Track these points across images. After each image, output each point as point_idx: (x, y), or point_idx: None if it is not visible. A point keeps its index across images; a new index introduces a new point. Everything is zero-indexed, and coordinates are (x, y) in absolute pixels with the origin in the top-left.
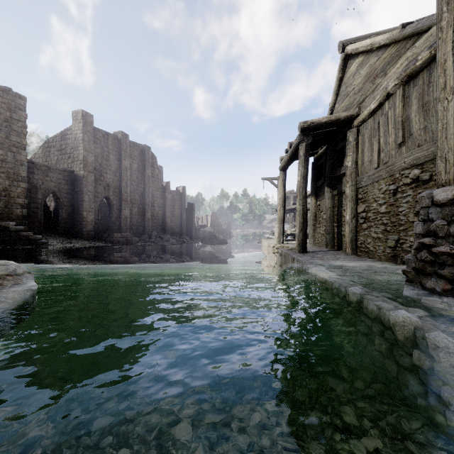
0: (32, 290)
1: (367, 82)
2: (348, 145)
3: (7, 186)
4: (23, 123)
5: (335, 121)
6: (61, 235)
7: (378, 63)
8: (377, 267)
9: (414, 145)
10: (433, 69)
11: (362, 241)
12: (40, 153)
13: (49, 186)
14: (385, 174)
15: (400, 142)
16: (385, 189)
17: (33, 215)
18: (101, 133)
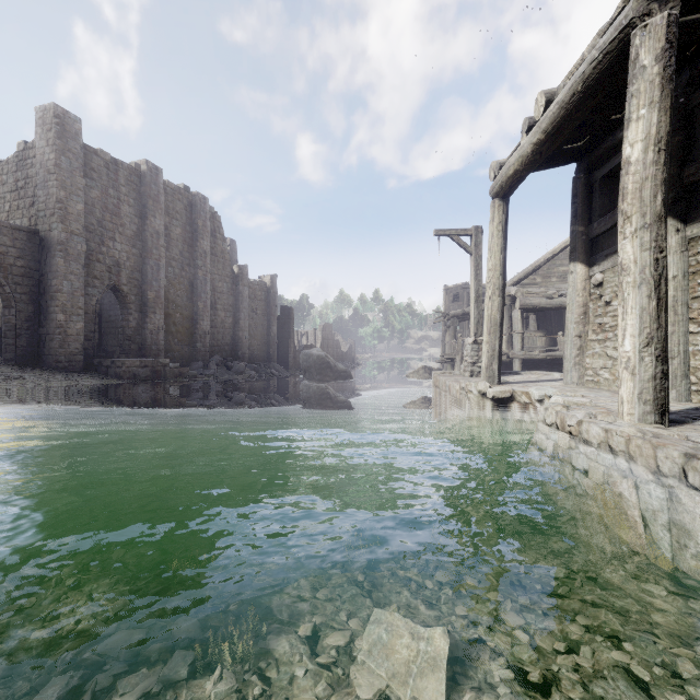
0: None
1: None
2: None
3: None
4: None
5: None
6: (7, 363)
7: None
8: None
9: None
10: None
11: None
12: None
13: None
14: None
15: None
16: None
17: None
18: (102, 158)
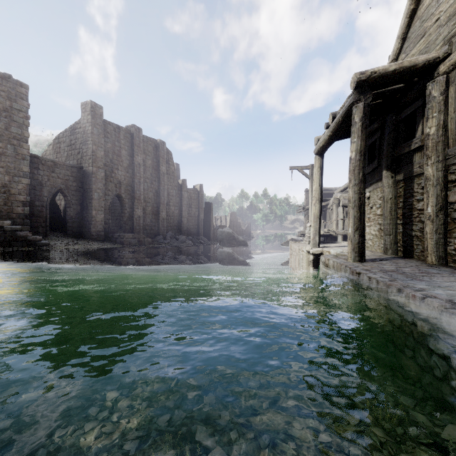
0: None
1: None
2: (430, 102)
3: (7, 182)
4: (24, 114)
5: (408, 69)
6: (69, 236)
7: None
8: None
9: None
10: None
11: None
12: (50, 150)
13: (55, 183)
14: None
15: None
16: None
17: (38, 214)
18: (112, 126)
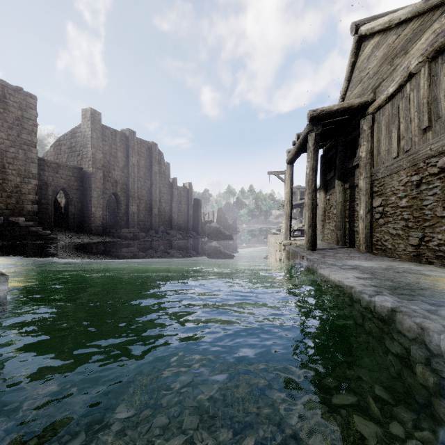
0: None
1: (384, 64)
2: (362, 133)
3: (18, 183)
4: (33, 122)
5: (347, 109)
6: (70, 231)
7: (397, 41)
8: (400, 269)
9: (443, 129)
10: None
11: (378, 238)
12: (51, 151)
13: (59, 183)
14: (406, 163)
15: (425, 127)
16: (406, 181)
17: (44, 211)
18: (109, 130)
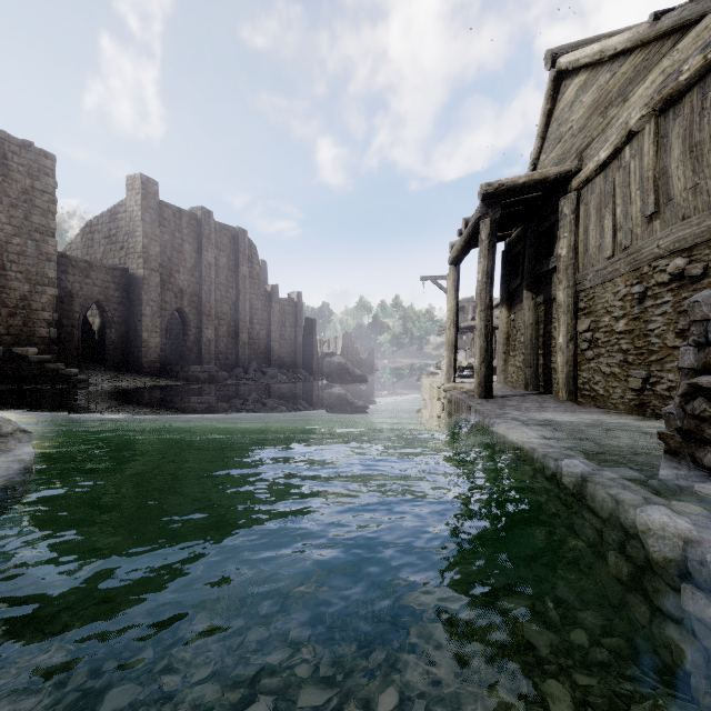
0: (22, 461)
1: (594, 115)
2: (562, 220)
3: (26, 293)
4: (50, 196)
5: (539, 182)
6: (109, 369)
7: (612, 82)
8: (612, 424)
9: (676, 216)
10: (709, 86)
11: (585, 379)
12: (78, 242)
13: (91, 293)
14: (625, 267)
15: (651, 213)
16: (625, 293)
17: (67, 337)
18: (171, 209)
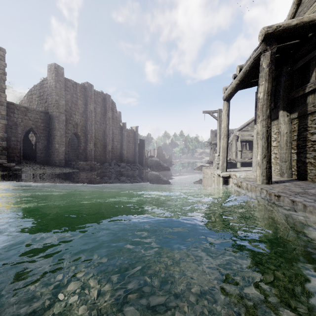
0: None
1: None
2: None
3: None
4: (2, 71)
5: (308, 23)
6: (38, 163)
7: None
8: None
9: None
10: None
11: None
12: (25, 100)
13: (27, 124)
14: None
15: None
16: None
17: (14, 146)
18: (71, 82)
